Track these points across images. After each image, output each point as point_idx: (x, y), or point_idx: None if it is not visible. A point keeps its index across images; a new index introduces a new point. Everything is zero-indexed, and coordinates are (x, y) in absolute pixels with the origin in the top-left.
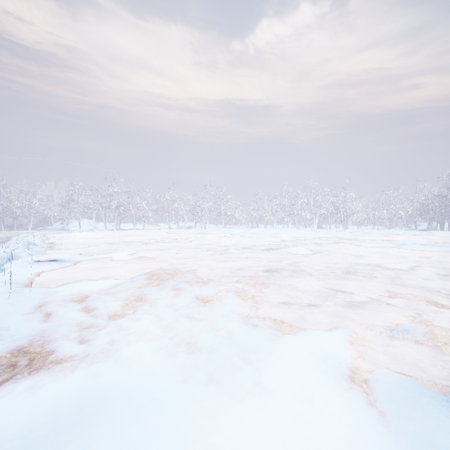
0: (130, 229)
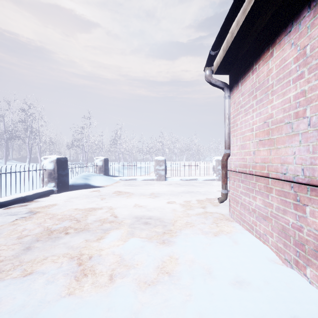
0: None
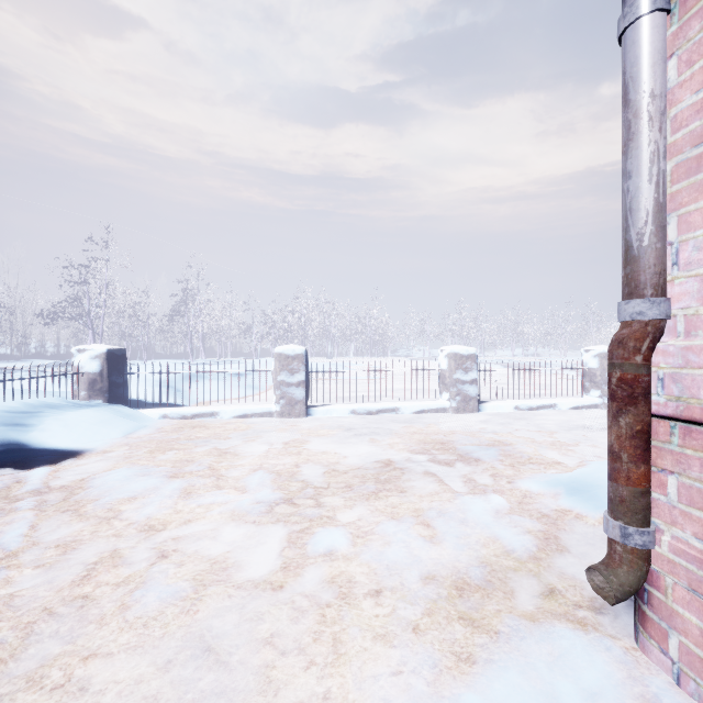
0: None
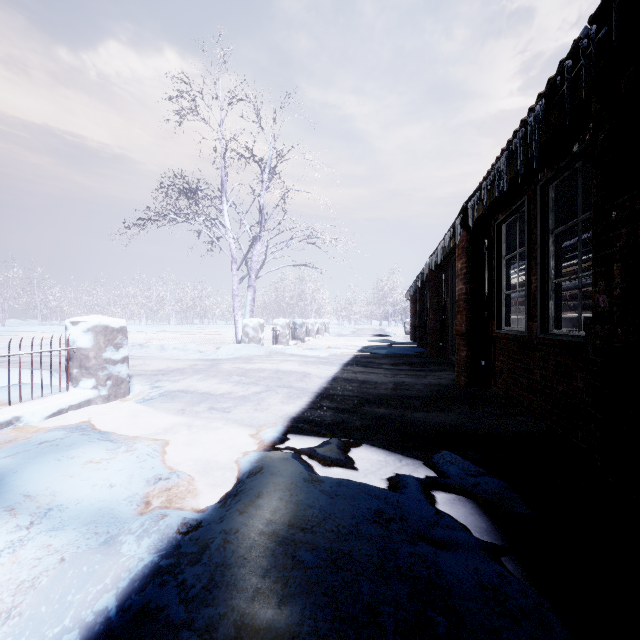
0: None
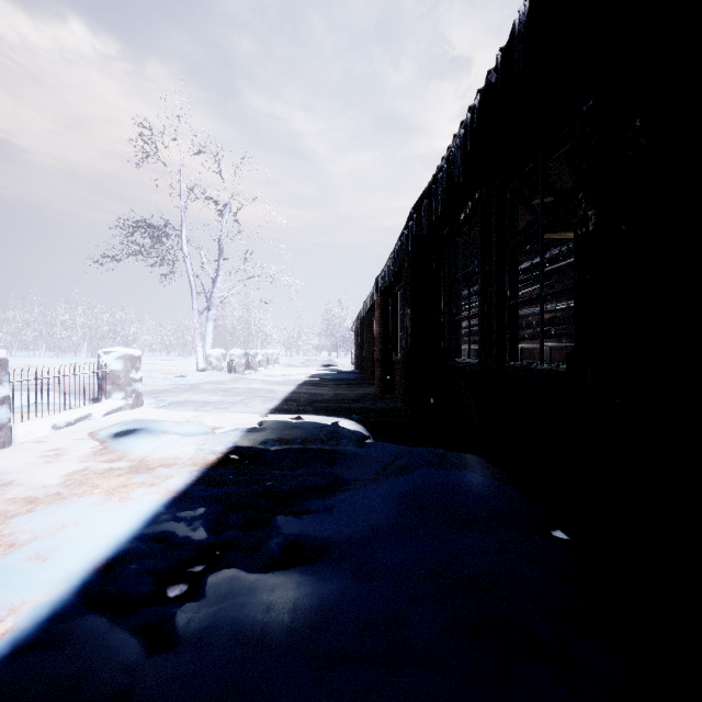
0: None
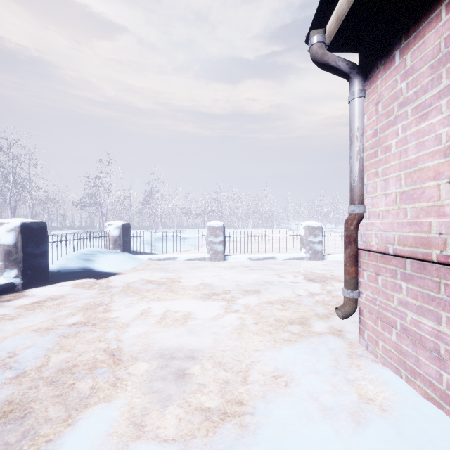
0: (330, 228)
